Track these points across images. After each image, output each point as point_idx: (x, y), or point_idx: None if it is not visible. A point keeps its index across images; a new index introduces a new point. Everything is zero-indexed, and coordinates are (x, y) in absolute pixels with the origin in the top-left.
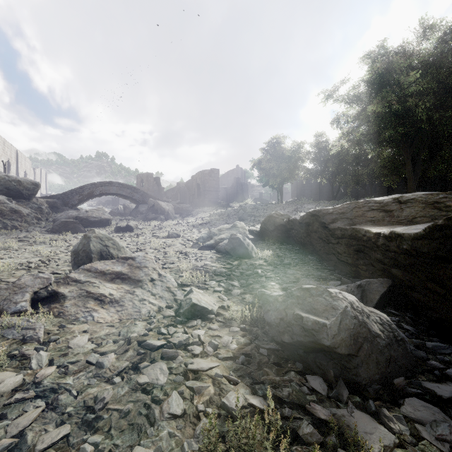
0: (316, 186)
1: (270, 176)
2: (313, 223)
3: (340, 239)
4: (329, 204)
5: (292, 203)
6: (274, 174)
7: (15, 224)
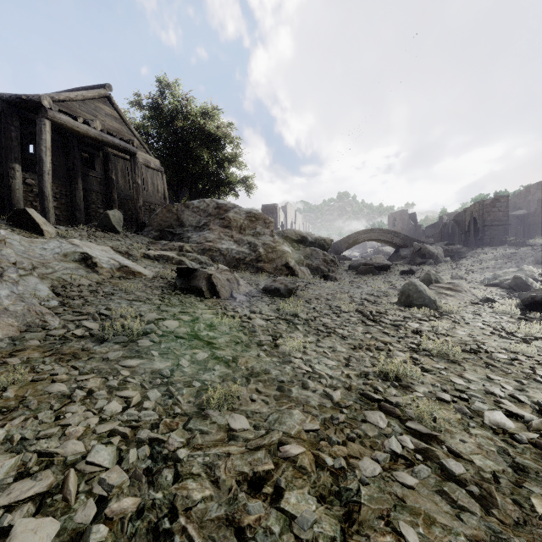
0: None
1: None
2: None
3: None
4: None
5: None
6: None
7: (332, 269)
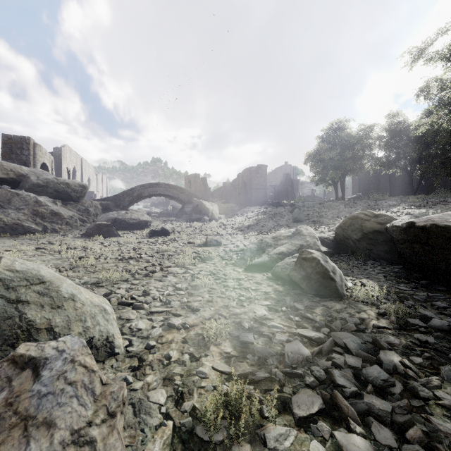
0: (386, 179)
1: (329, 169)
2: None
3: None
4: (419, 199)
5: (359, 200)
6: (334, 166)
7: (55, 227)
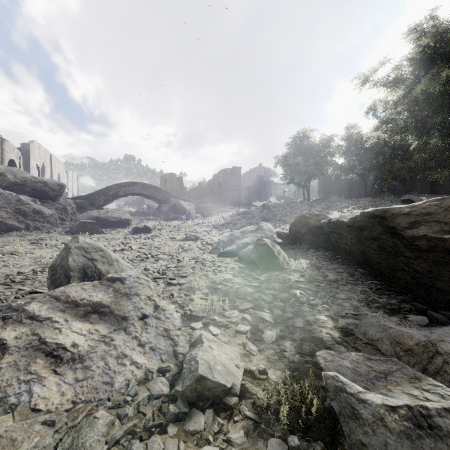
0: (346, 183)
1: (295, 173)
2: (372, 227)
3: (424, 253)
4: (365, 202)
5: (321, 201)
6: (300, 171)
7: (37, 225)
